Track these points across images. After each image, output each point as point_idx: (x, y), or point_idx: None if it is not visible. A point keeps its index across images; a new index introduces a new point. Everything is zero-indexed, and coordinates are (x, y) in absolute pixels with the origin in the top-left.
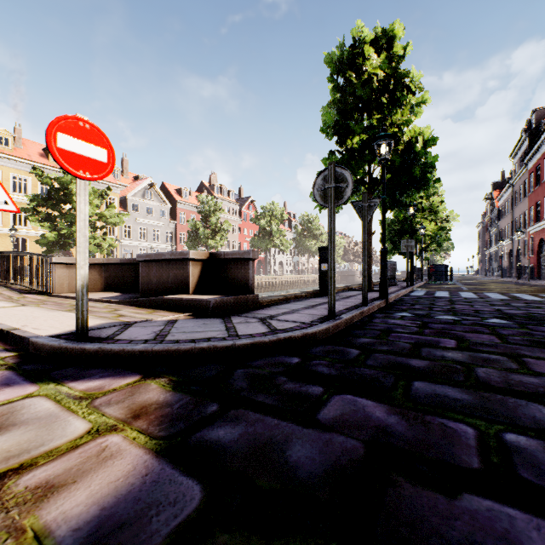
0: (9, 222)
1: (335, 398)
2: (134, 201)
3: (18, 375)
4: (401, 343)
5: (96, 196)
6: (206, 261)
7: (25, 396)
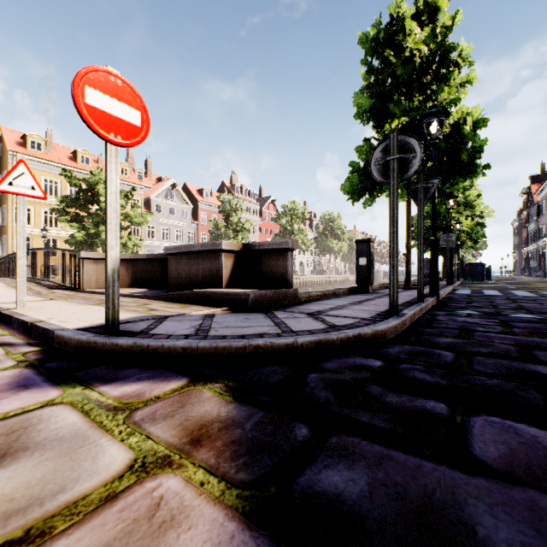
0: (41, 223)
1: (476, 420)
2: (158, 202)
3: (38, 374)
4: (498, 344)
5: (122, 196)
6: (239, 252)
7: (45, 403)
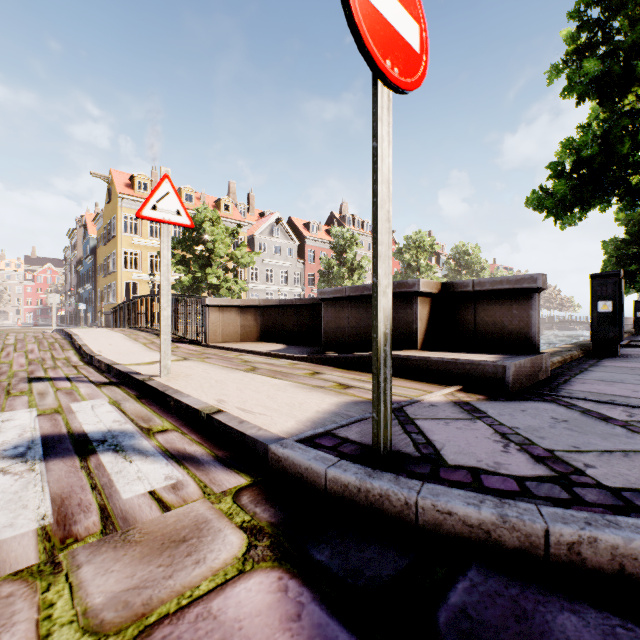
0: (147, 268)
1: None
2: (261, 240)
3: (337, 613)
4: None
5: (227, 235)
6: (435, 296)
7: None
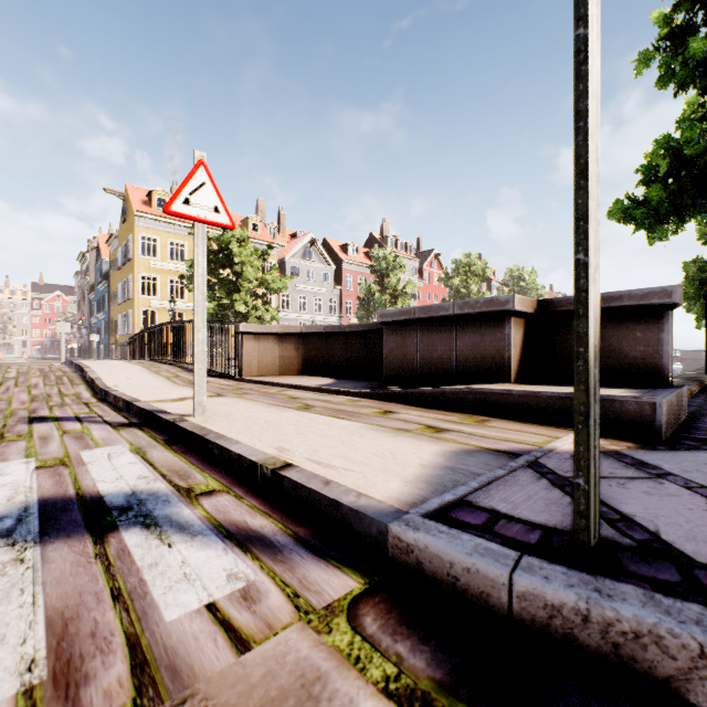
0: (167, 295)
1: None
2: (293, 263)
3: None
4: None
5: (256, 257)
6: (529, 317)
7: None
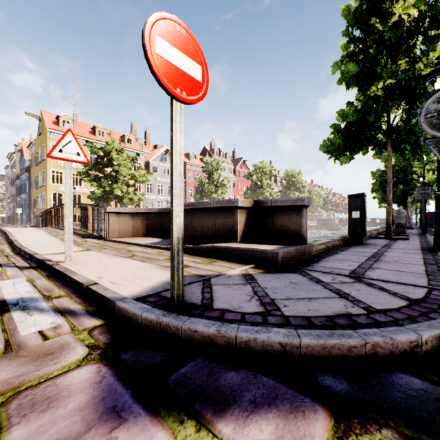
0: None
1: None
2: (155, 164)
3: (121, 379)
4: None
5: (129, 161)
6: (250, 208)
7: None
